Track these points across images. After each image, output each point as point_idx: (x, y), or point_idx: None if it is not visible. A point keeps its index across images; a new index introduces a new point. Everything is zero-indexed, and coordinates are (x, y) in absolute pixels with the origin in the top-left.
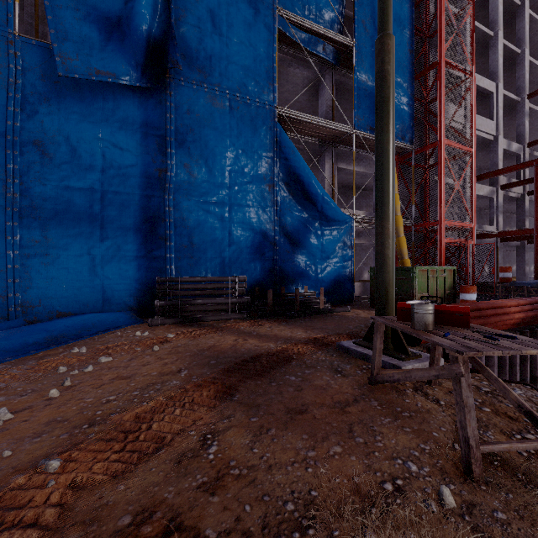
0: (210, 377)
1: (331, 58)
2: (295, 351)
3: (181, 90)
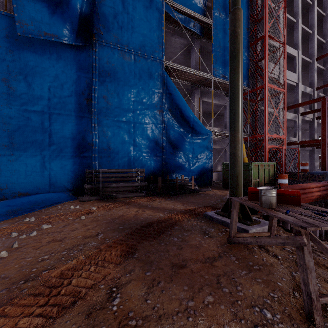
0: (118, 239)
1: (198, 31)
2: (176, 219)
3: (102, 48)
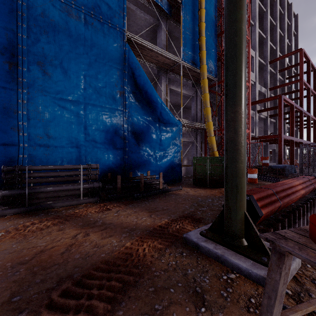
0: None
1: (166, 8)
2: (140, 255)
3: None
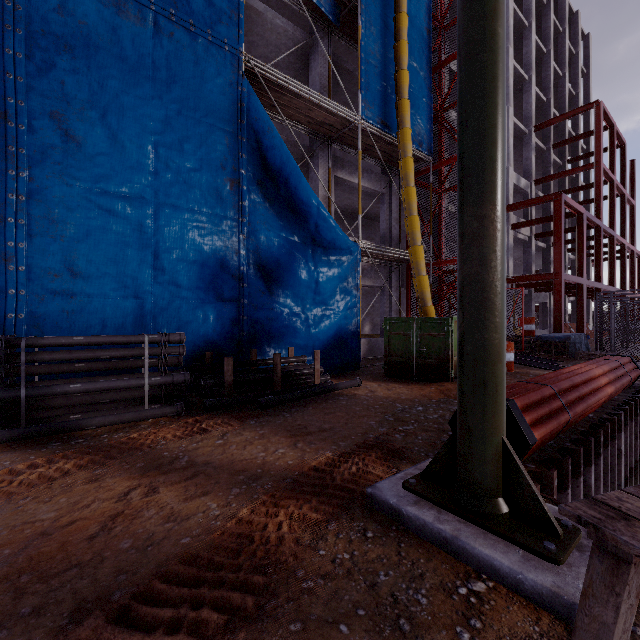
0: None
1: (328, 10)
2: (271, 538)
3: None
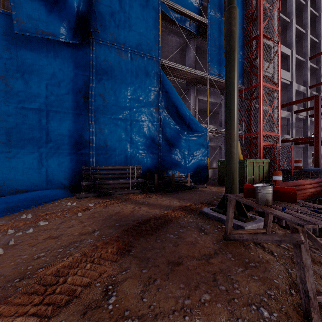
0: (115, 236)
1: (194, 30)
2: (173, 216)
3: (99, 46)
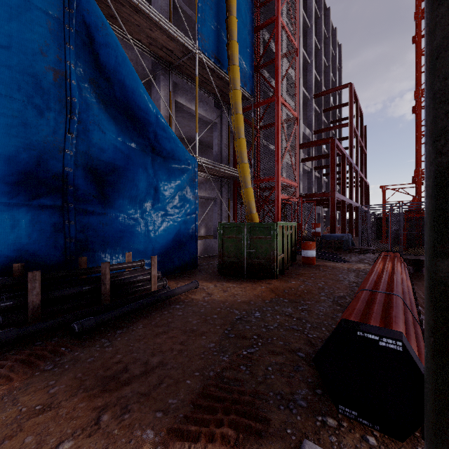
0: None
1: None
2: None
3: None
